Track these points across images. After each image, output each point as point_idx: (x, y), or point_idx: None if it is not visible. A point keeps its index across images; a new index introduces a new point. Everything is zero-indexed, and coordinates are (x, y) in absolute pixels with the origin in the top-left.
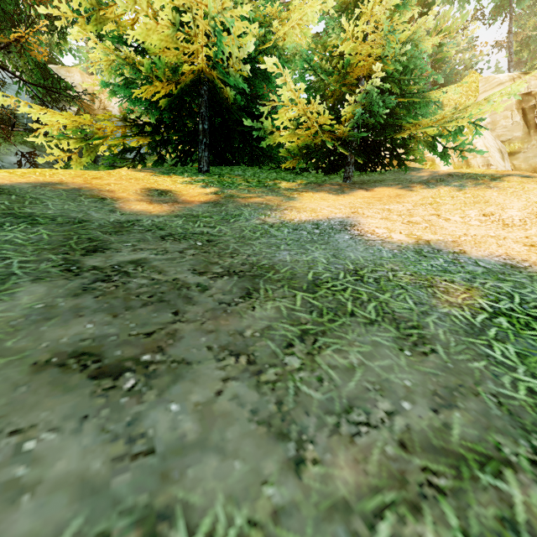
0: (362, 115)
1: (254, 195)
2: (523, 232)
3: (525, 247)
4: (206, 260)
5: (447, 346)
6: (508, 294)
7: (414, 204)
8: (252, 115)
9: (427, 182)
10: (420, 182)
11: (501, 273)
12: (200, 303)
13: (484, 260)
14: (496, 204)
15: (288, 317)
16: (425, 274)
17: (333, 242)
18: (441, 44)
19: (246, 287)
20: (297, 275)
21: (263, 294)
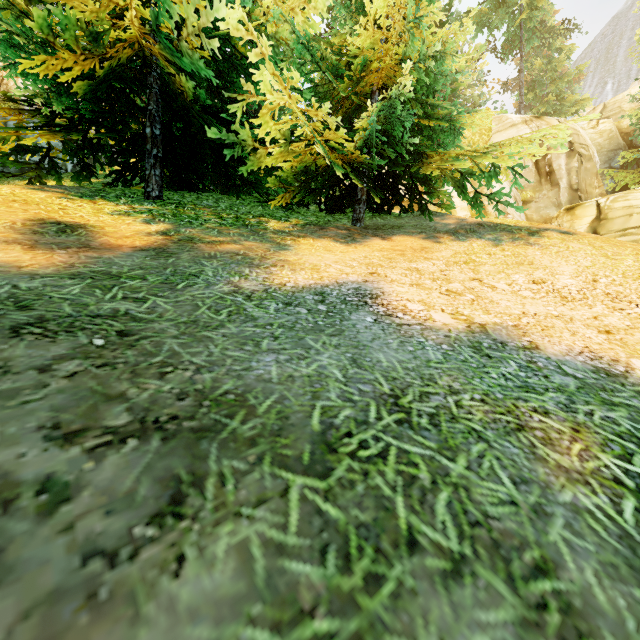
0: (379, 137)
1: (227, 240)
2: (588, 309)
3: (603, 336)
4: (99, 389)
5: (627, 638)
6: (634, 438)
7: (446, 262)
8: (227, 122)
9: (455, 232)
10: (447, 232)
11: (601, 388)
12: (21, 571)
13: (568, 362)
14: (543, 267)
15: (267, 589)
16: (503, 398)
17: (350, 331)
18: (456, 71)
19: (174, 474)
20: (291, 420)
21: (211, 494)
